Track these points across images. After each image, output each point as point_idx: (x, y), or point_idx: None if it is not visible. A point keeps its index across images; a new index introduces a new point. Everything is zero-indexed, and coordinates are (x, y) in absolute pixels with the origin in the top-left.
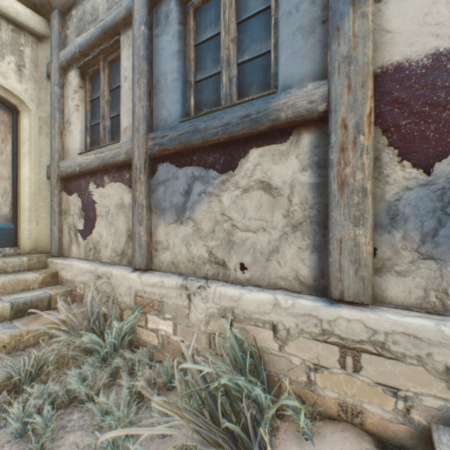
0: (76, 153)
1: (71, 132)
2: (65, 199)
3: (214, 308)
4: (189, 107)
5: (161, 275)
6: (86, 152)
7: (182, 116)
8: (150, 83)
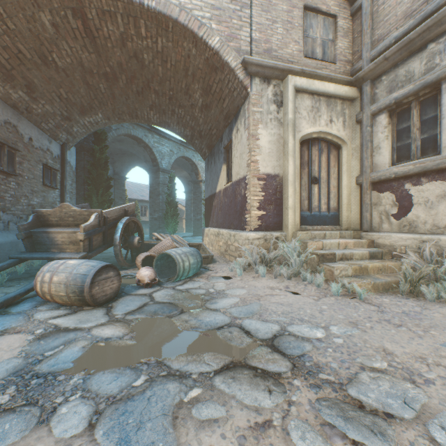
0: (385, 166)
1: (379, 153)
2: (374, 196)
3: None
4: None
5: None
6: (396, 165)
7: None
8: None
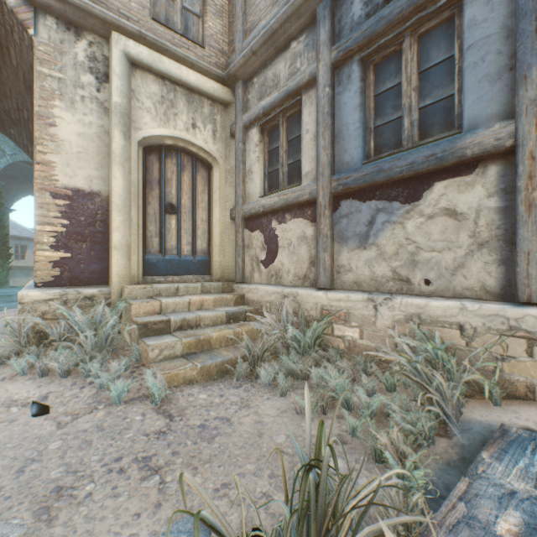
0: (257, 197)
1: (252, 180)
2: (247, 235)
3: (400, 315)
4: (369, 150)
5: (345, 292)
6: (267, 195)
7: (363, 158)
8: (332, 134)
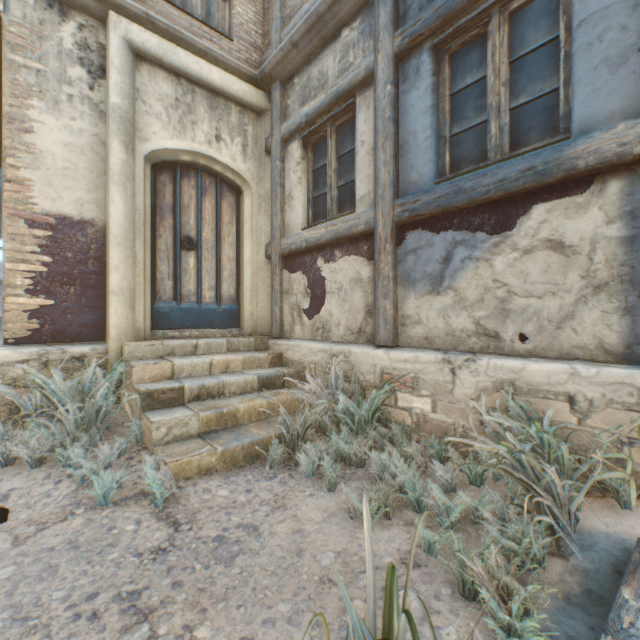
0: (299, 229)
1: (292, 207)
2: (286, 278)
3: (486, 381)
4: (443, 165)
5: (413, 351)
6: (311, 227)
7: (435, 176)
8: (395, 145)
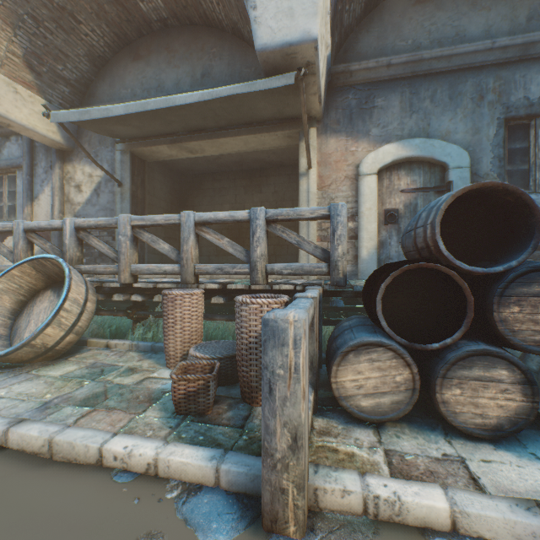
0: None
1: None
2: None
3: None
4: None
5: None
6: None
7: None
8: None
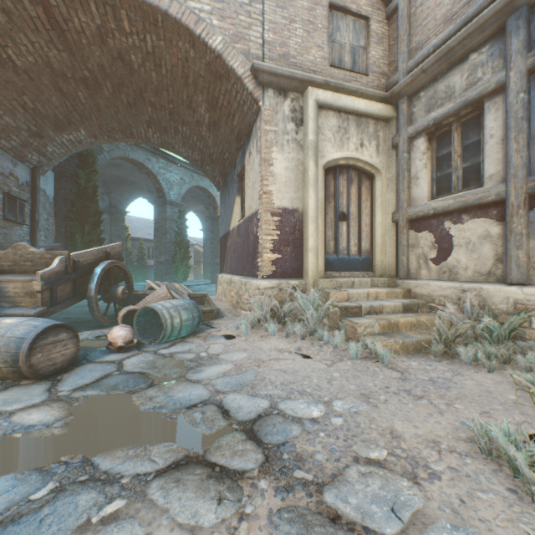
0: (424, 200)
1: (417, 185)
2: (411, 236)
3: None
4: None
5: None
6: (436, 199)
7: None
8: (527, 136)
